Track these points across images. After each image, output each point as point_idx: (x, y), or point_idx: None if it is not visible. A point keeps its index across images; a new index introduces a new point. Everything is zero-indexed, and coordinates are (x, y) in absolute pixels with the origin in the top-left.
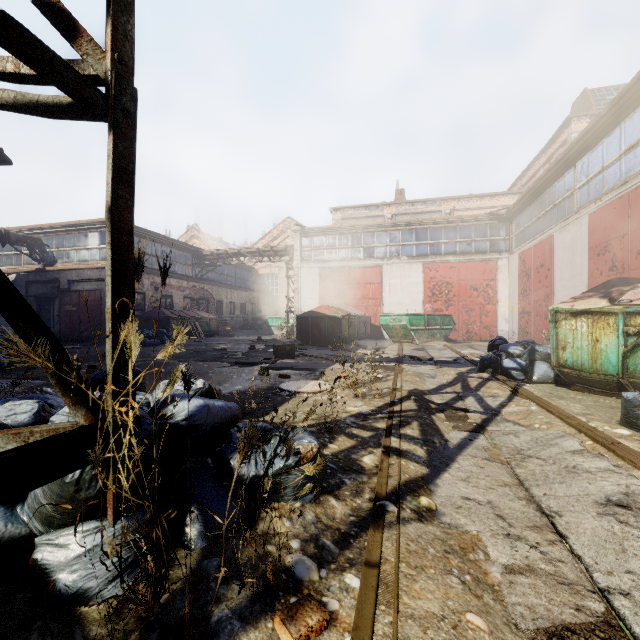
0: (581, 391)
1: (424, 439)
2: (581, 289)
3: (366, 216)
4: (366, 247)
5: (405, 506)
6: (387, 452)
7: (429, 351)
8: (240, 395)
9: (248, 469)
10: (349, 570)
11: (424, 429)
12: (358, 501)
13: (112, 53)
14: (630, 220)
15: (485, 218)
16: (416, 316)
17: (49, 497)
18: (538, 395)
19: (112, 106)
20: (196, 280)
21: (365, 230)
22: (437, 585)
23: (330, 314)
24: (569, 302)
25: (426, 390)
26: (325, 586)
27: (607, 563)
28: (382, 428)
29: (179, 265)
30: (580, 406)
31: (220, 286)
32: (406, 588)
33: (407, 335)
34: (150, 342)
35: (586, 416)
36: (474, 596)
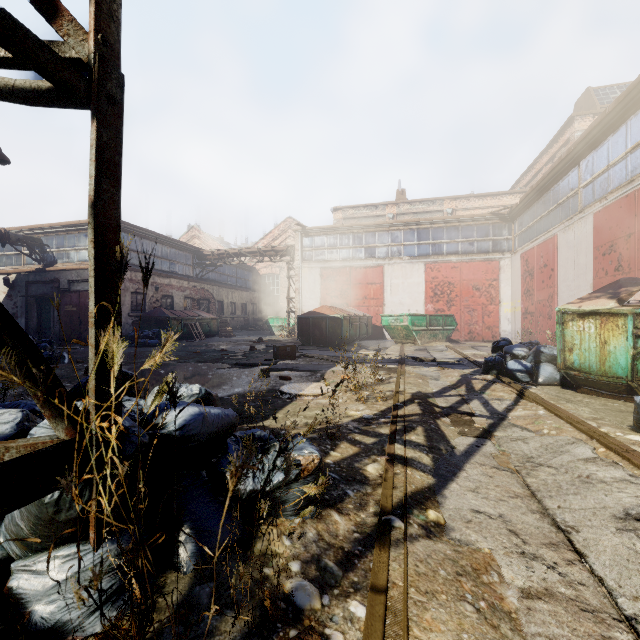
0: (588, 394)
1: (430, 446)
2: (586, 289)
3: (367, 216)
4: (367, 247)
5: (412, 521)
6: (392, 460)
7: (431, 352)
8: (240, 398)
9: (245, 483)
10: (354, 596)
11: (429, 435)
12: (362, 515)
13: (95, 34)
14: (637, 219)
15: (487, 218)
16: (418, 316)
17: (26, 519)
18: (545, 398)
19: (95, 92)
20: (197, 280)
21: (366, 230)
22: (450, 614)
23: (331, 314)
24: (576, 303)
25: (430, 393)
26: (328, 615)
27: (632, 586)
28: (386, 434)
29: (180, 265)
30: (589, 410)
31: (221, 286)
32: (416, 618)
33: (409, 336)
34: (150, 343)
35: (596, 421)
36: (490, 626)
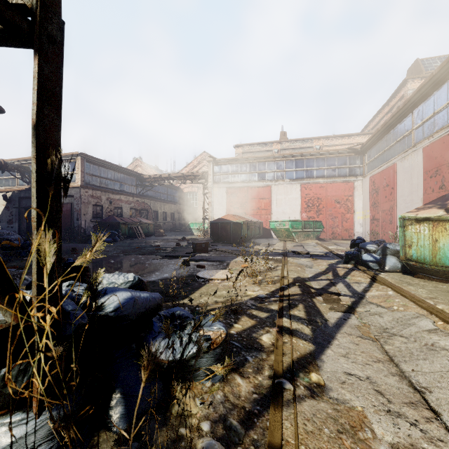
0: (423, 278)
1: (309, 319)
2: (417, 202)
3: (259, 151)
4: (260, 172)
5: (299, 383)
6: (281, 331)
7: (306, 247)
8: (167, 281)
9: (166, 355)
10: None
11: (308, 311)
12: (259, 378)
13: None
14: None
15: (345, 151)
16: (296, 222)
17: None
18: (392, 282)
19: (37, 32)
20: (139, 196)
21: (259, 160)
22: None
23: (234, 220)
24: (414, 212)
25: (306, 278)
26: None
27: None
28: (275, 310)
29: (127, 186)
30: (425, 291)
31: (156, 200)
32: None
33: (289, 235)
34: (105, 240)
35: (433, 300)
36: None
